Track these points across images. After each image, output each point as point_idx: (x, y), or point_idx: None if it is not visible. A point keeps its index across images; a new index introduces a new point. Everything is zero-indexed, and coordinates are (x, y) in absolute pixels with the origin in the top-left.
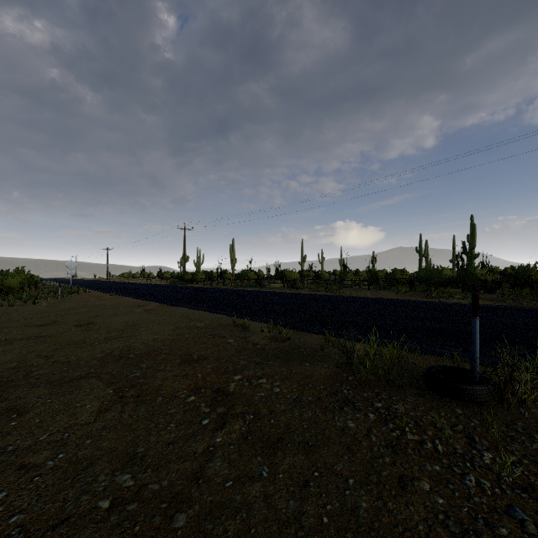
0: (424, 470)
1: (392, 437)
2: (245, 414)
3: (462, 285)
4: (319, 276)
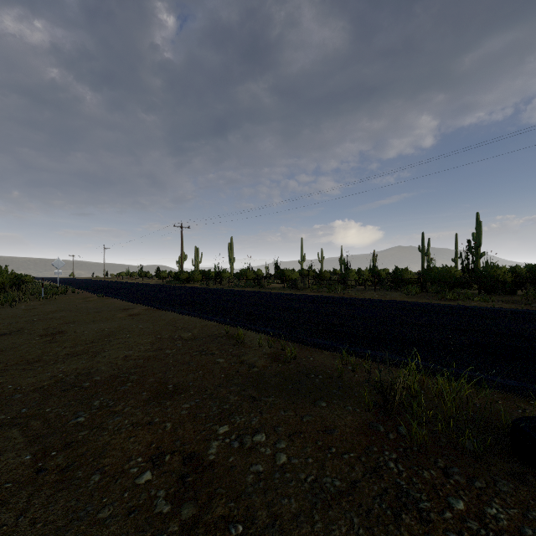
0: None
1: None
2: (229, 522)
3: (480, 286)
4: (319, 276)
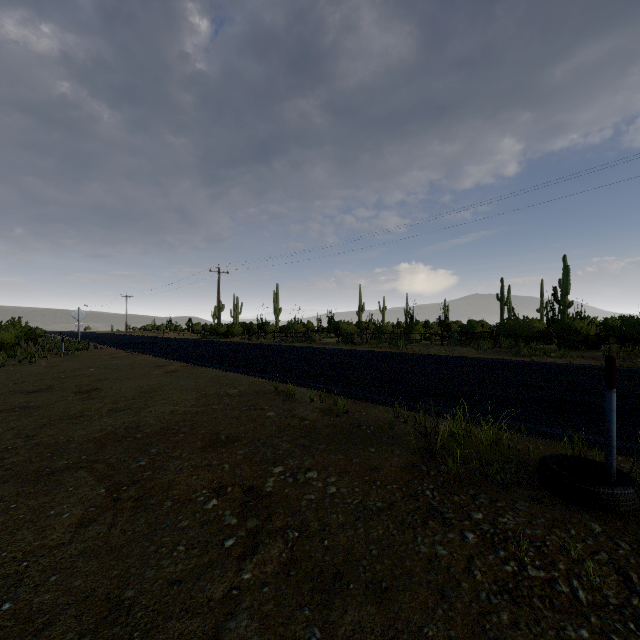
0: (566, 638)
1: (505, 574)
2: (287, 529)
3: (559, 340)
4: (380, 329)
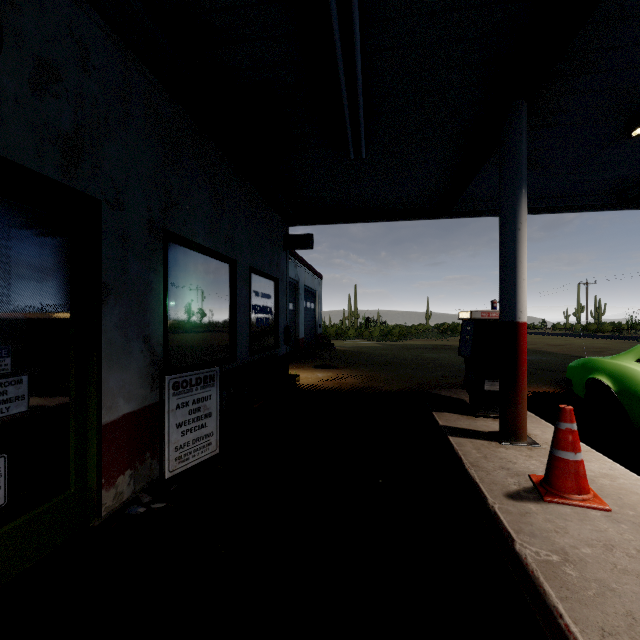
0: None
1: None
2: None
3: None
4: None
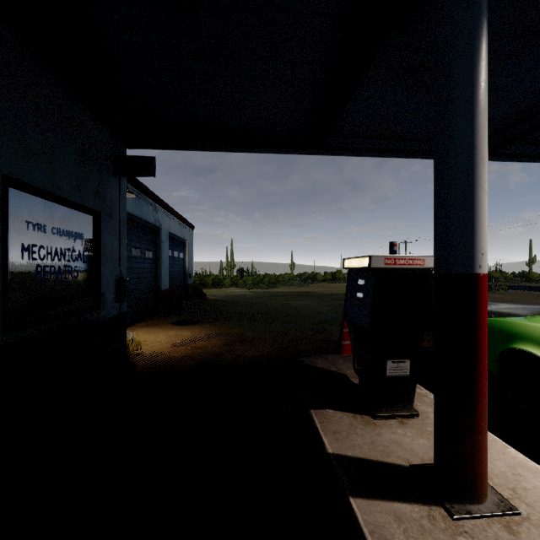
0: None
1: None
2: None
3: None
4: (526, 276)
